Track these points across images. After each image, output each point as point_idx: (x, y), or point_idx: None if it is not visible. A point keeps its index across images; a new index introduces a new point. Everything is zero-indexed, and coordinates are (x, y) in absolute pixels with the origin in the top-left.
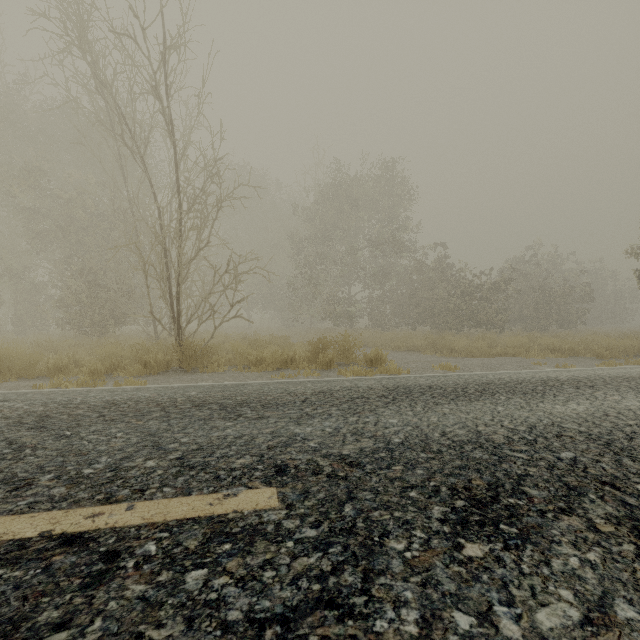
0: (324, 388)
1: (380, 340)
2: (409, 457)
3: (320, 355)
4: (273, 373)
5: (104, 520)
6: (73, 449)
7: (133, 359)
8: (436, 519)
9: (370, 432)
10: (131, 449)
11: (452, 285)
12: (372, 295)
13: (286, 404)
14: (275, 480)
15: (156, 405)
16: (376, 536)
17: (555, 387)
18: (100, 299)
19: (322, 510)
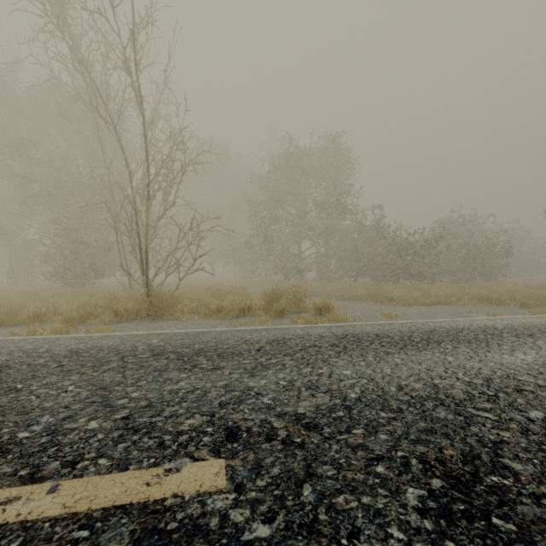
0: (278, 336)
1: (326, 290)
2: (369, 417)
3: (274, 304)
4: (232, 320)
5: (17, 509)
6: (17, 406)
7: (107, 308)
8: (413, 508)
9: (325, 385)
10: (77, 406)
11: (389, 242)
12: (319, 251)
13: (241, 353)
14: (224, 448)
15: (116, 354)
16: (343, 537)
17: (496, 335)
18: (81, 254)
19: (277, 493)
